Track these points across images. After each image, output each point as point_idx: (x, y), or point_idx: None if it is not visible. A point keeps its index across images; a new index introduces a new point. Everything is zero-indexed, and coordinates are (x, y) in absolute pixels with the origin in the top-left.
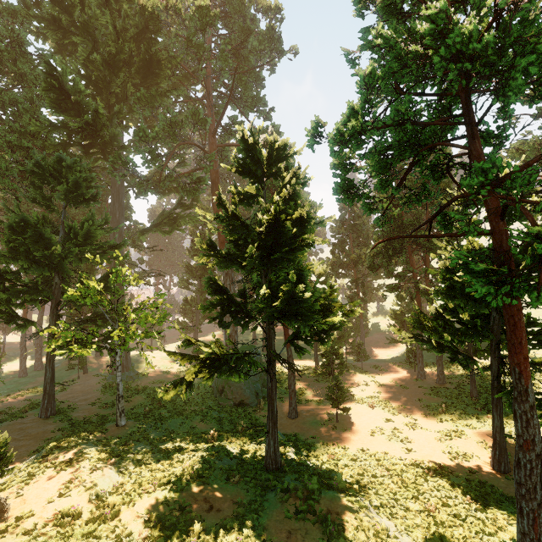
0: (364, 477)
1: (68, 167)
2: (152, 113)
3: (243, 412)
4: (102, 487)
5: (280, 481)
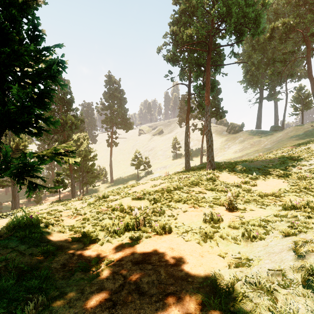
0: None
1: None
2: None
3: None
4: None
5: None
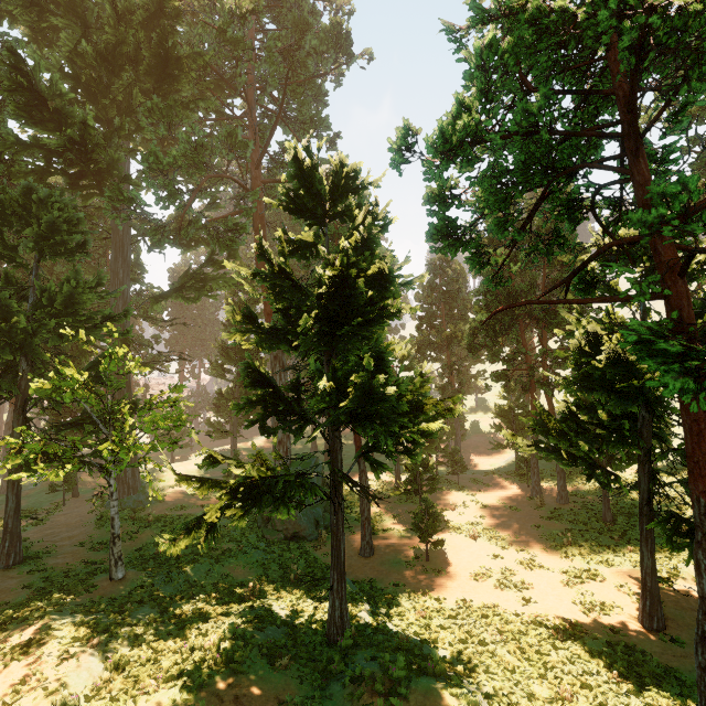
0: (468, 644)
1: (40, 202)
2: (170, 132)
3: (297, 550)
4: (75, 687)
5: (350, 662)
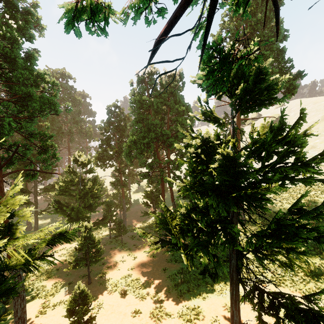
0: None
1: None
2: None
3: None
4: None
5: None
